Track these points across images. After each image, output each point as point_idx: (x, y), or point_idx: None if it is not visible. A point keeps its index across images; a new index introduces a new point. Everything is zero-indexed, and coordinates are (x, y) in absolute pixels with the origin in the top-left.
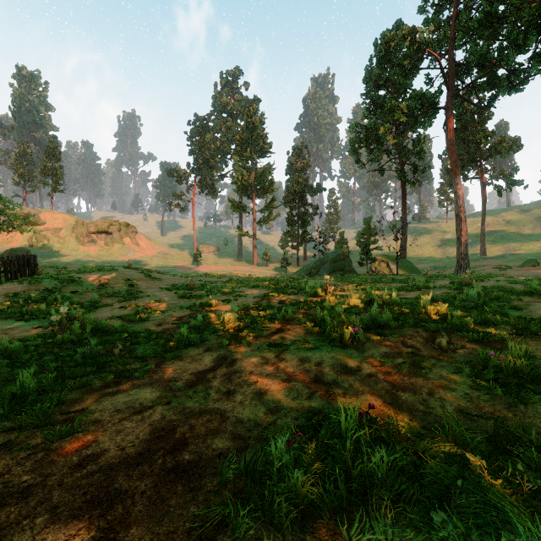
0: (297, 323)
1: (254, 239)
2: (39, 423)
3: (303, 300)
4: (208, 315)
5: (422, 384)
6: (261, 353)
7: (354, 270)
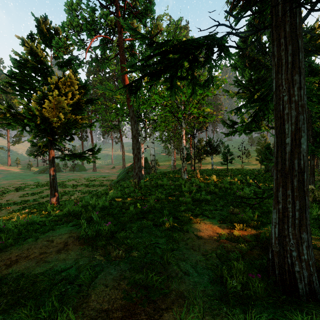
0: (29, 188)
1: (8, 152)
2: (0, 197)
3: (31, 184)
4: (8, 189)
5: (39, 190)
6: (22, 191)
7: (61, 170)
